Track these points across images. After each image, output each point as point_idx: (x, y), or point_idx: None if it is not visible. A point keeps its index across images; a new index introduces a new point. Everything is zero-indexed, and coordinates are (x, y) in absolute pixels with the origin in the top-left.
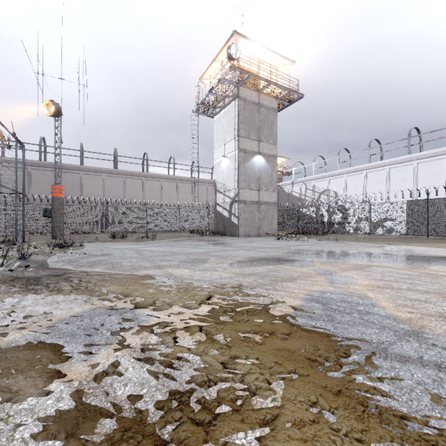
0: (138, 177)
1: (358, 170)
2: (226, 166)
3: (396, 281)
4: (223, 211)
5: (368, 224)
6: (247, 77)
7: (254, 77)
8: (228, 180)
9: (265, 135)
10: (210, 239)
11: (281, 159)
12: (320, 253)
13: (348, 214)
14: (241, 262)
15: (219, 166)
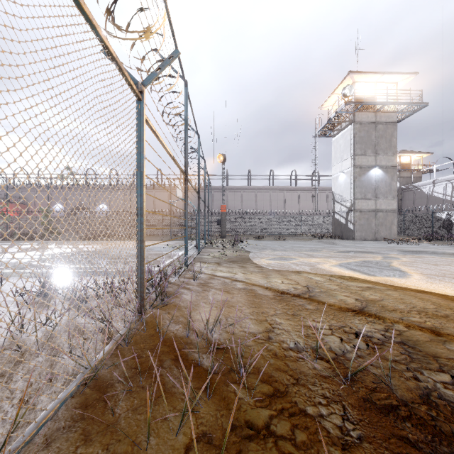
0: (266, 190)
1: None
2: (343, 180)
3: (425, 261)
4: (340, 218)
5: None
6: (361, 105)
7: (368, 104)
8: (344, 192)
9: (382, 149)
10: (327, 241)
11: (420, 155)
12: (409, 251)
13: None
14: (341, 252)
15: (337, 180)
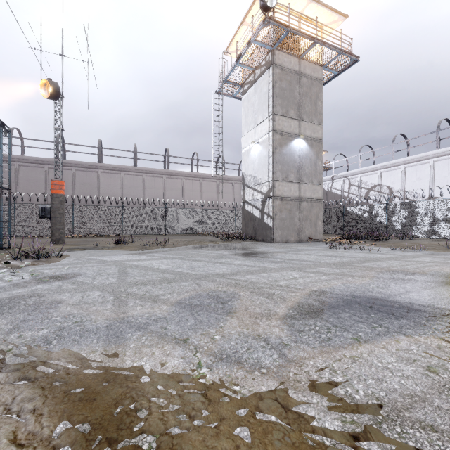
0: (158, 175)
1: (422, 159)
2: (257, 154)
3: None
4: (253, 210)
5: (449, 227)
6: (285, 34)
7: (295, 32)
8: (259, 172)
9: (307, 113)
10: (237, 245)
11: None
12: (447, 281)
13: (417, 213)
14: (310, 313)
15: (248, 155)
